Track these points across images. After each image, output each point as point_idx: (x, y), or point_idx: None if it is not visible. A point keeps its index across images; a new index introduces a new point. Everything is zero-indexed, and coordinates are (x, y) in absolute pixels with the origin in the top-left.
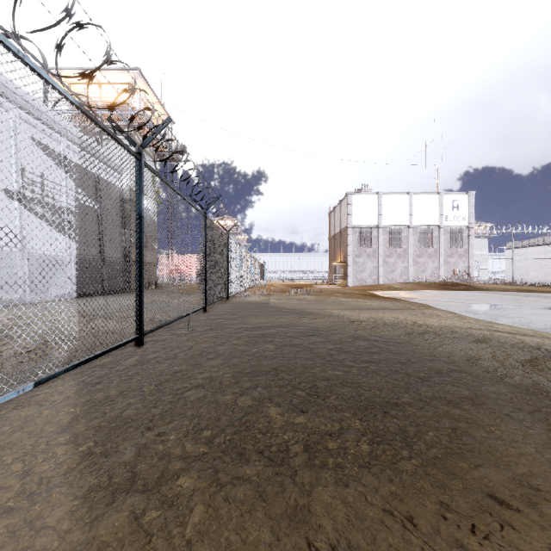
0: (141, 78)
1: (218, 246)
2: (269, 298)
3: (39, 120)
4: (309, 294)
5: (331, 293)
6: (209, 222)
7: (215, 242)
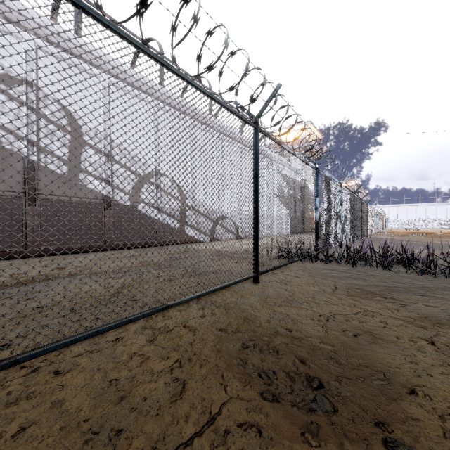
0: (311, 124)
1: (364, 212)
2: (392, 237)
3: (280, 164)
4: (422, 236)
5: (443, 236)
6: (362, 203)
7: (363, 210)
